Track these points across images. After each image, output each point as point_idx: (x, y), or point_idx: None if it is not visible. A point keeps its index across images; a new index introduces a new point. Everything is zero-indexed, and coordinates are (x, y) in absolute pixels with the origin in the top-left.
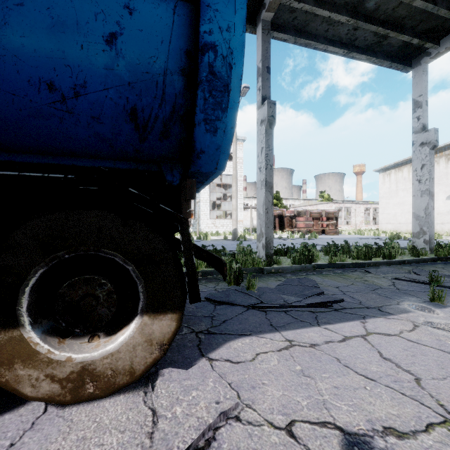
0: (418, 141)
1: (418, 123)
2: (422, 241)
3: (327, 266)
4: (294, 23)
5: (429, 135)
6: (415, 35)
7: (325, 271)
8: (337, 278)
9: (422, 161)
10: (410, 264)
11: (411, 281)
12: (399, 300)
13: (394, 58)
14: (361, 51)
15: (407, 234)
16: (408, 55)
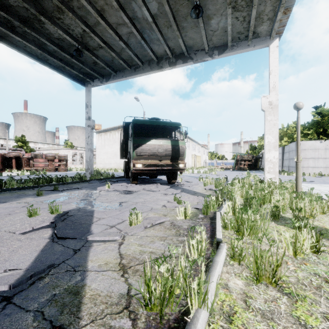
0: (87, 124)
1: (87, 115)
2: (89, 173)
3: (10, 189)
4: None
5: (91, 122)
6: (81, 73)
7: (6, 192)
8: (7, 194)
9: (89, 134)
10: (68, 184)
11: (44, 190)
12: (23, 198)
13: (75, 78)
14: (53, 67)
15: (105, 170)
16: (82, 80)
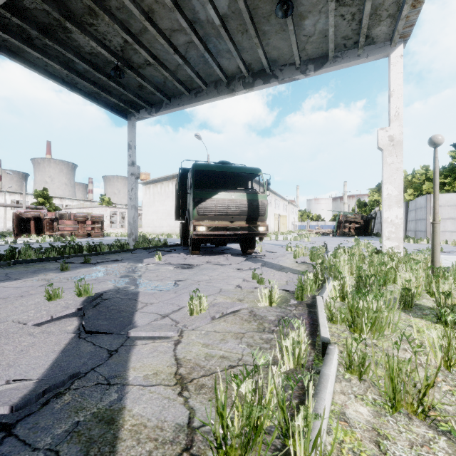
0: (130, 172)
1: (130, 159)
2: (132, 239)
3: (25, 261)
4: (6, 44)
5: (135, 169)
6: (121, 101)
7: (20, 265)
8: (21, 268)
9: (132, 186)
10: (104, 254)
11: (71, 263)
12: (42, 273)
13: (113, 108)
14: (84, 94)
15: (155, 235)
16: (123, 110)
